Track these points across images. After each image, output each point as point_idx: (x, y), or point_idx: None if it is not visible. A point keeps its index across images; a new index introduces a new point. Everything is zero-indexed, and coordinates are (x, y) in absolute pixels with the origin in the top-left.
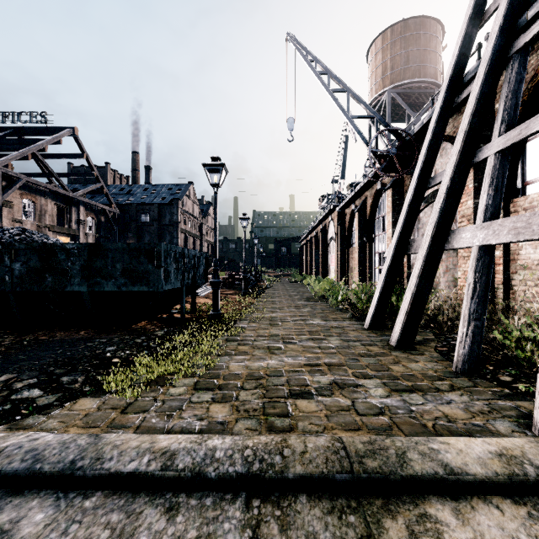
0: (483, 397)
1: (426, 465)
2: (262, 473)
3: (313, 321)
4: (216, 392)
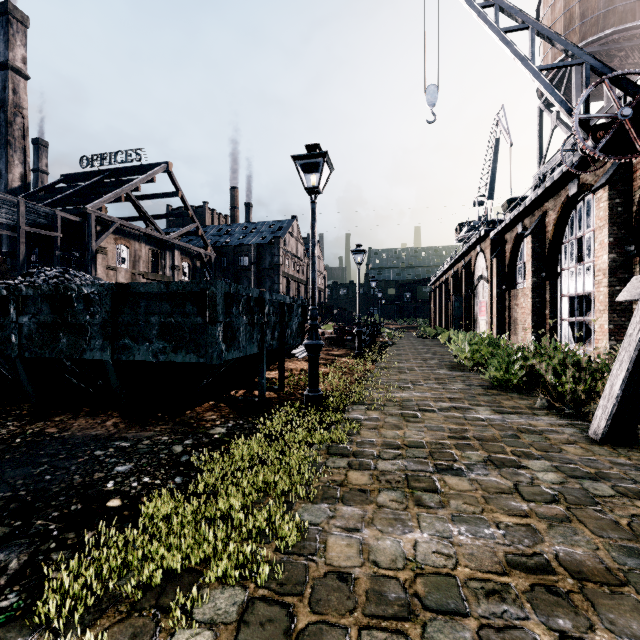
0: None
1: None
2: None
3: (477, 412)
4: None
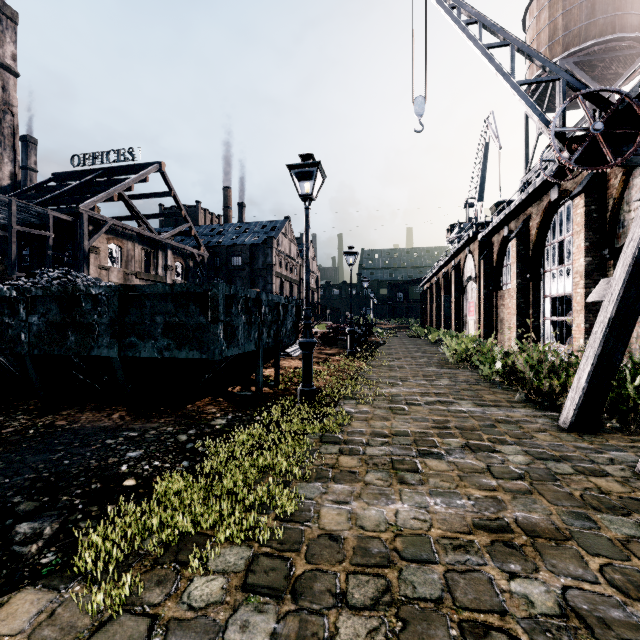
0: None
1: None
2: None
3: (460, 405)
4: (286, 607)
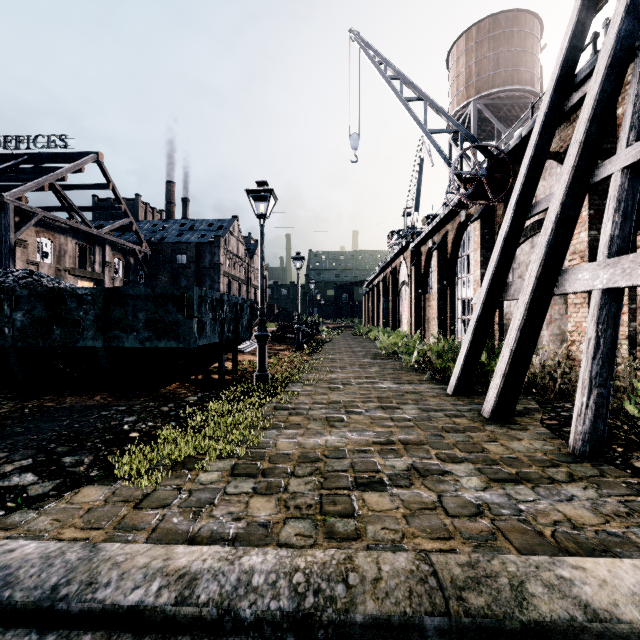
0: (616, 492)
1: (556, 604)
2: (318, 613)
3: (383, 384)
4: (259, 479)
